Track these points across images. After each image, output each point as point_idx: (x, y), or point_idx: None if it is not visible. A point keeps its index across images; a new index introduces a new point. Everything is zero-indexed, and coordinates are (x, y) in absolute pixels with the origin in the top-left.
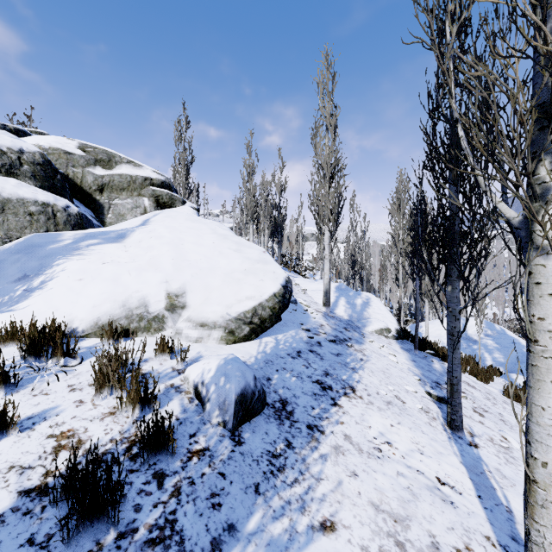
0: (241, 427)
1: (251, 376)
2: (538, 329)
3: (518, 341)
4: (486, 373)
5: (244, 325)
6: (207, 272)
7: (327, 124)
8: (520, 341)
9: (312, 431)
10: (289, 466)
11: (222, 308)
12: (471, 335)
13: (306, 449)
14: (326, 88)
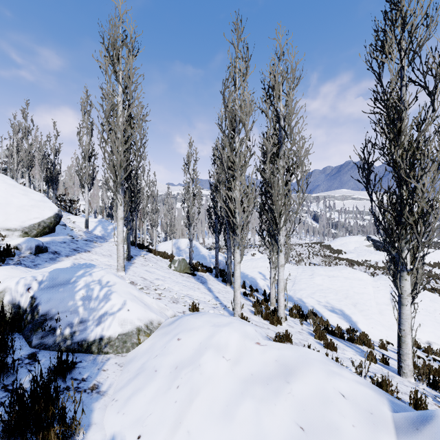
0: (38, 254)
1: (41, 242)
2: (117, 215)
3: (198, 247)
4: (167, 255)
5: (34, 230)
6: (5, 205)
7: (86, 129)
8: (200, 247)
9: (67, 256)
10: (57, 260)
11: (19, 222)
12: (181, 247)
13: (64, 258)
14: (86, 109)
